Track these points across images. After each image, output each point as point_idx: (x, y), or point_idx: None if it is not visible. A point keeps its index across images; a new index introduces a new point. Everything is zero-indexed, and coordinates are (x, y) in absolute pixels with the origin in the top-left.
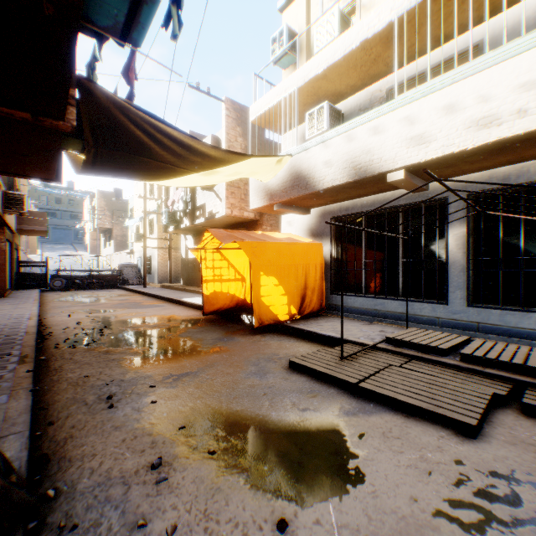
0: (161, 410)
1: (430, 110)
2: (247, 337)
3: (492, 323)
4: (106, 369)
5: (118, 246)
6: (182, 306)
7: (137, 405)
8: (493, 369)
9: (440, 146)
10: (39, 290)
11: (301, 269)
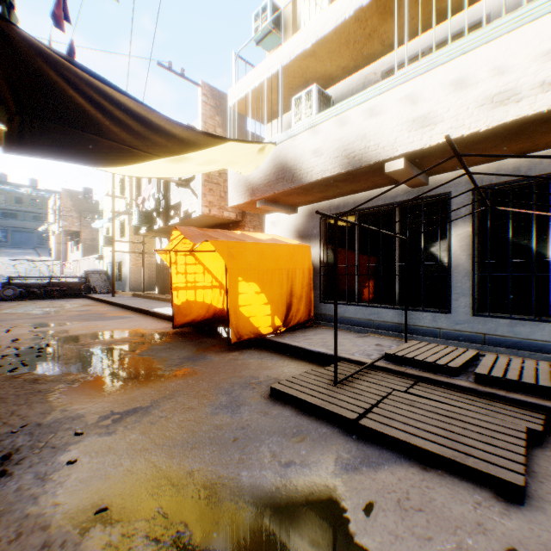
0: (79, 476)
1: (436, 86)
2: (222, 354)
3: (501, 334)
4: (24, 407)
5: (87, 251)
6: (153, 318)
7: (46, 469)
8: (517, 393)
9: (448, 128)
10: None
11: (287, 274)
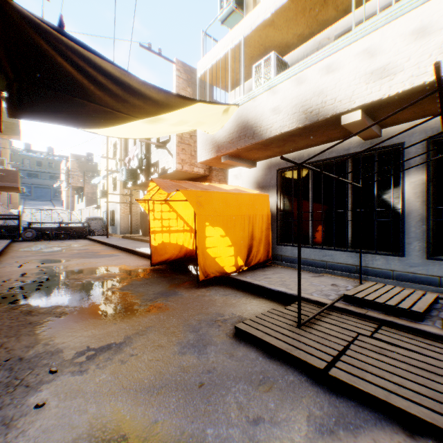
0: (42, 424)
1: (395, 37)
2: (191, 290)
3: None
4: (12, 339)
5: (89, 202)
6: (136, 256)
7: (13, 412)
8: None
9: (408, 77)
10: (10, 240)
11: (248, 220)
